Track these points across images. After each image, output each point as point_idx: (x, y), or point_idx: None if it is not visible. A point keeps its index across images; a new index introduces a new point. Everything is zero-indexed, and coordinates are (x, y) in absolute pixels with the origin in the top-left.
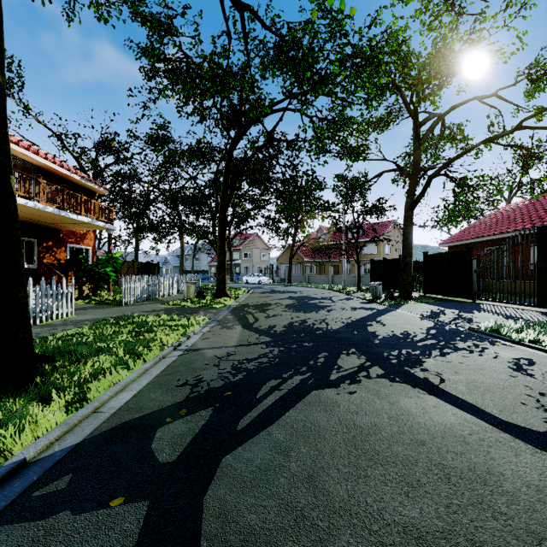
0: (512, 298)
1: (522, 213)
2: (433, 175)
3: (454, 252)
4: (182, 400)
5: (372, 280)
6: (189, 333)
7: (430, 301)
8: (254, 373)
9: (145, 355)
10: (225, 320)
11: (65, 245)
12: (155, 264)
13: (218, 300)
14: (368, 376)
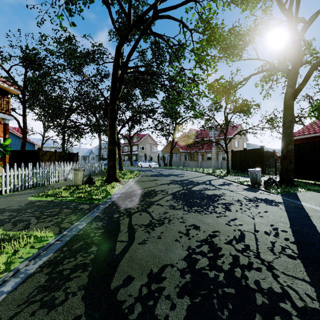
0: None
1: None
2: (318, 63)
3: None
4: None
5: (232, 165)
6: None
7: (319, 189)
8: None
9: None
10: (80, 237)
11: None
12: (74, 153)
13: (104, 187)
14: None
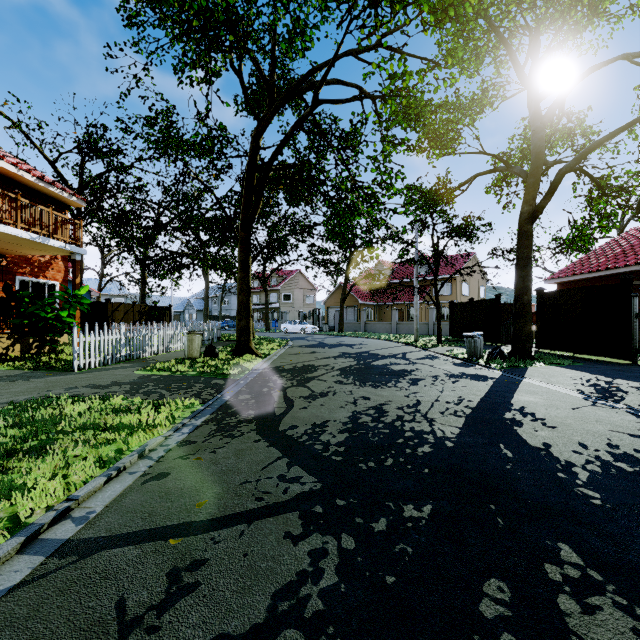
0: None
1: None
2: (567, 168)
3: (594, 287)
4: None
5: (452, 329)
6: (125, 458)
7: (565, 362)
8: None
9: None
10: (230, 405)
11: (12, 278)
12: (165, 308)
13: (235, 360)
14: None
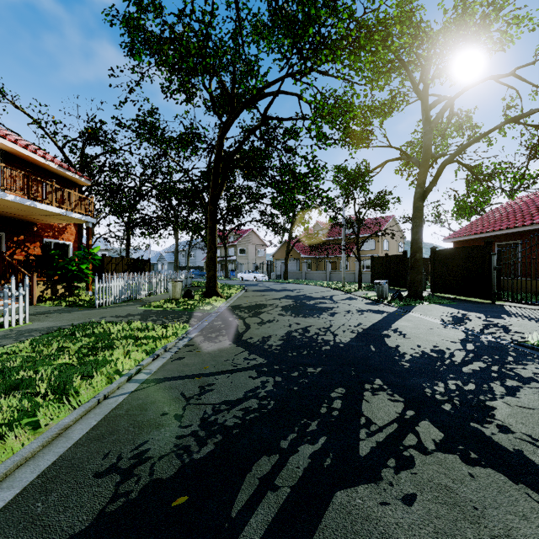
0: (535, 299)
1: (536, 205)
2: (447, 161)
3: (468, 247)
4: (86, 526)
5: (372, 277)
6: (158, 350)
7: (444, 302)
8: (234, 436)
9: (81, 393)
10: (210, 327)
11: (40, 240)
12: (146, 260)
13: (207, 300)
14: (422, 446)
